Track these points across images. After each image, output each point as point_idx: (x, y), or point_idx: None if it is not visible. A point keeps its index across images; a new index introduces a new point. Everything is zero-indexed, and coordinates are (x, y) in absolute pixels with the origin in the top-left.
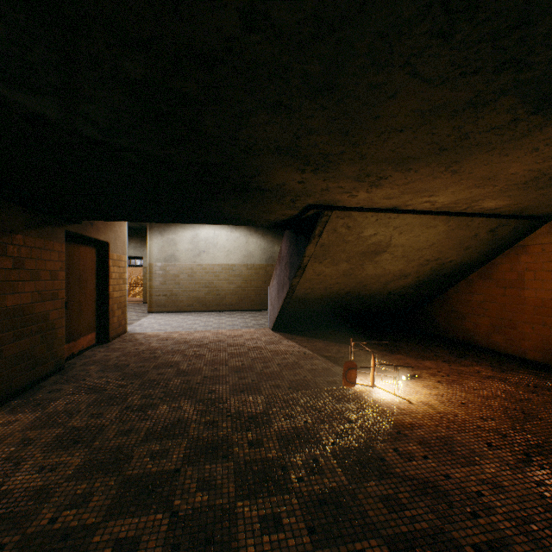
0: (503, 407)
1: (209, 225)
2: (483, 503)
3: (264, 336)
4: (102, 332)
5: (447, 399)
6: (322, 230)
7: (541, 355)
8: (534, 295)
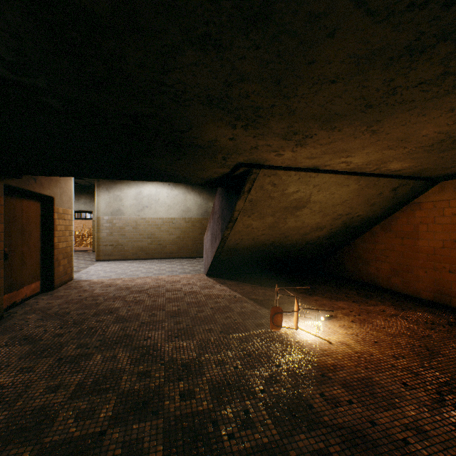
0: (410, 344)
1: (151, 184)
2: (411, 452)
3: (199, 281)
4: (47, 280)
5: (361, 338)
6: (250, 187)
7: (433, 295)
8: (427, 244)
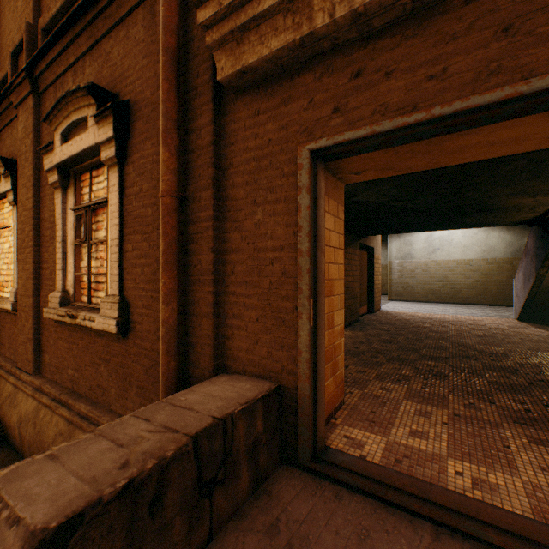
0: None
1: None
2: None
3: (506, 323)
4: (369, 306)
5: None
6: None
7: None
8: None
